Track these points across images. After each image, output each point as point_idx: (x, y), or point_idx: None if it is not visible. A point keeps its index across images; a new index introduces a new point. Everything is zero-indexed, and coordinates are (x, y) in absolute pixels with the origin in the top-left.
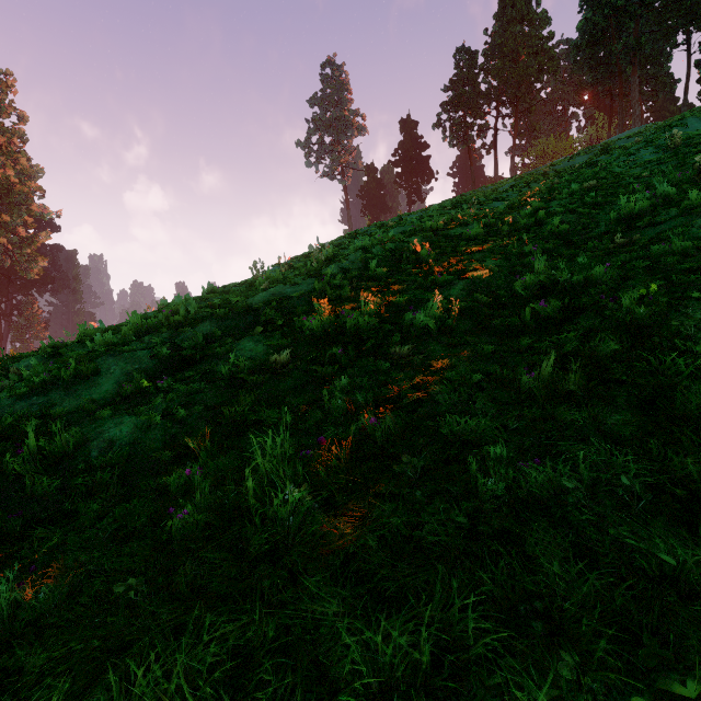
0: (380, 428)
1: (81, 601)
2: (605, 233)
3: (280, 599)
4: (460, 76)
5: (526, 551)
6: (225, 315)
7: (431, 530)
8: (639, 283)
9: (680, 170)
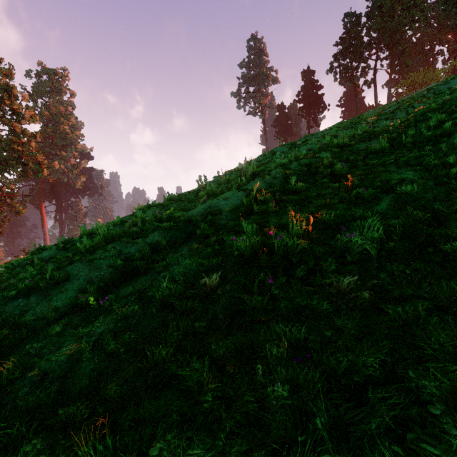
0: None
1: None
2: None
3: None
4: (348, 33)
5: None
6: (169, 227)
7: None
8: None
9: None
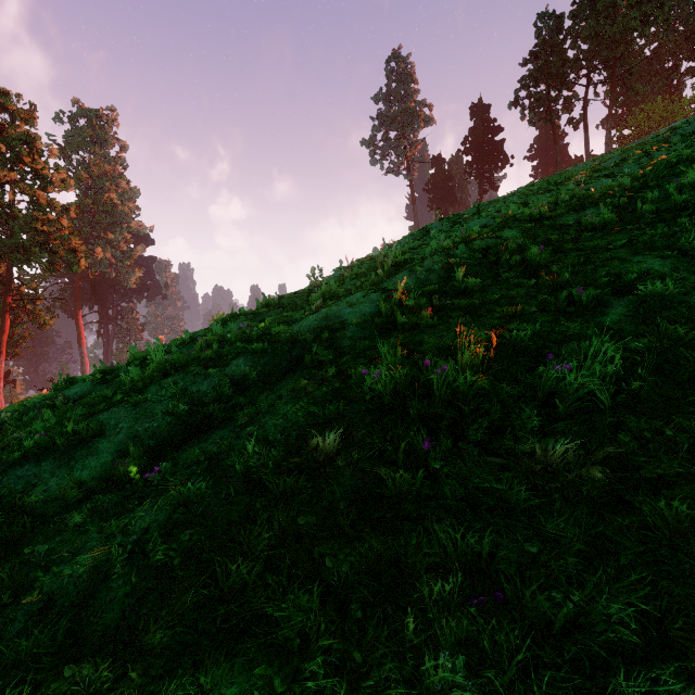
0: None
1: None
2: None
3: None
4: (542, 45)
5: None
6: (262, 350)
7: None
8: None
9: None
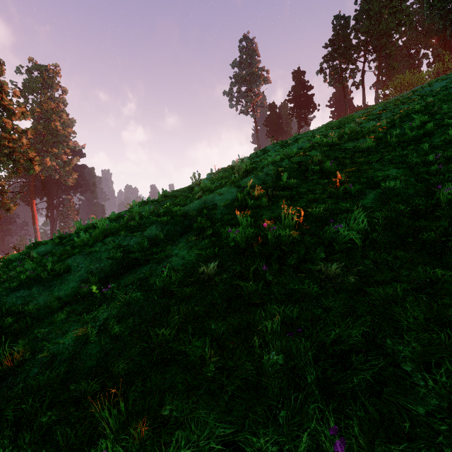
0: None
1: None
2: None
3: None
4: (337, 35)
5: None
6: (166, 221)
7: None
8: None
9: None
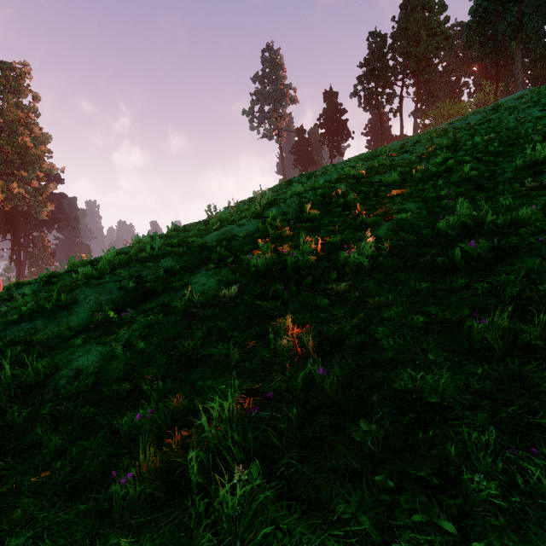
0: (329, 379)
1: None
2: (512, 178)
3: None
4: (372, 54)
5: None
6: (183, 252)
7: None
8: None
9: None
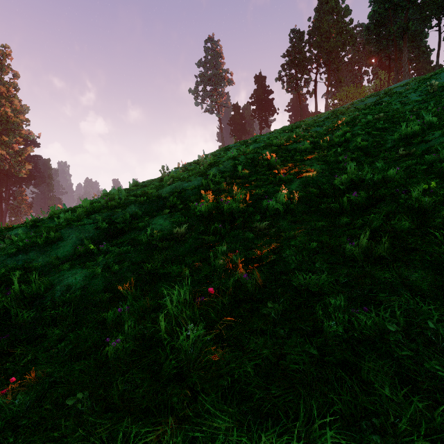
0: (250, 281)
1: (44, 407)
2: (391, 147)
3: (186, 414)
4: (293, 47)
5: (361, 377)
6: (144, 201)
7: (292, 360)
8: (421, 181)
9: (438, 106)
